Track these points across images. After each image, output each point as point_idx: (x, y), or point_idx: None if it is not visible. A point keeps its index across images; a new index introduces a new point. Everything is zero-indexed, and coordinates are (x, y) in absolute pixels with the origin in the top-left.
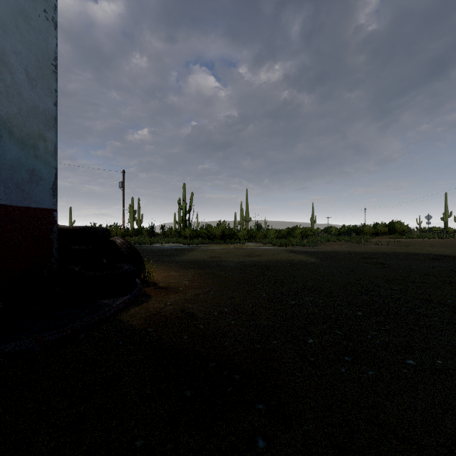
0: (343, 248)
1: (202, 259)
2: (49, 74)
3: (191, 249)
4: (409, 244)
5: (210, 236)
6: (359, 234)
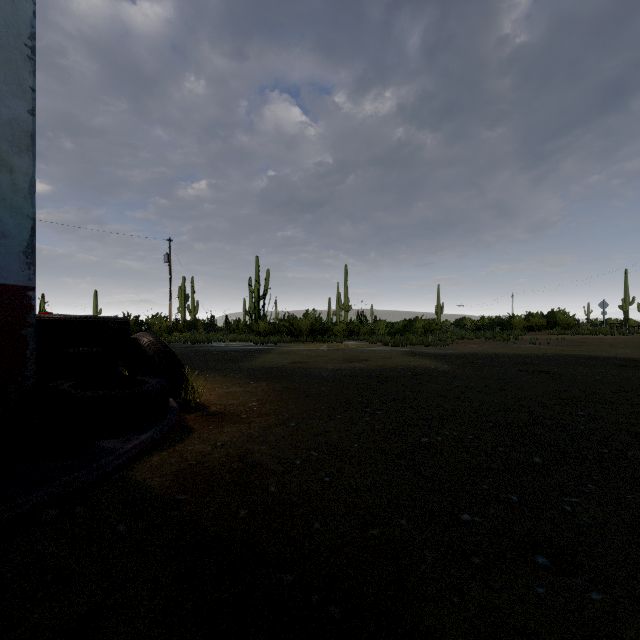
0: (484, 348)
1: (281, 366)
2: (20, 60)
3: (266, 350)
4: (579, 343)
5: (294, 331)
6: (505, 328)
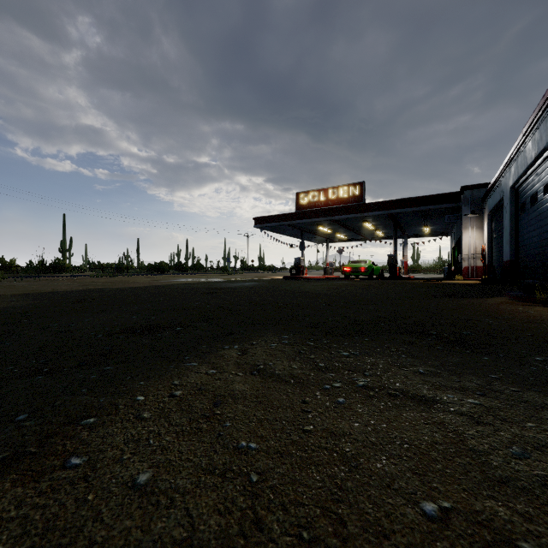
0: None
1: None
2: None
3: None
4: None
5: None
6: None
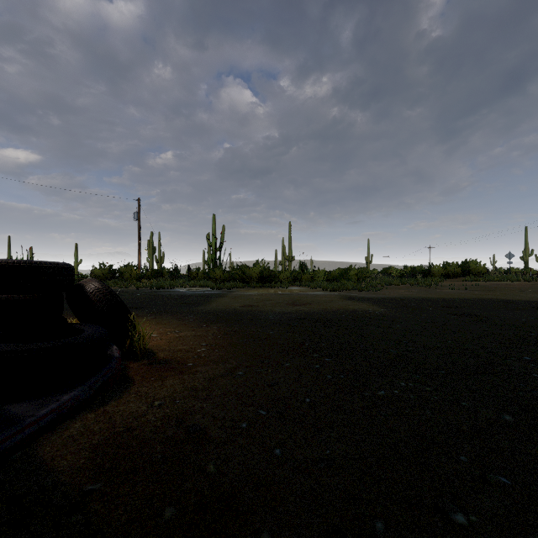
0: (411, 293)
1: (233, 309)
2: None
3: (220, 294)
4: (492, 289)
5: (245, 278)
6: (426, 275)
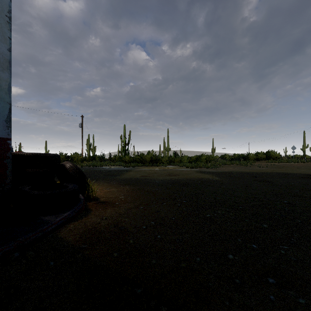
0: (236, 169)
1: (136, 178)
2: (3, 23)
3: (129, 170)
4: (282, 167)
5: (142, 161)
6: (245, 159)
